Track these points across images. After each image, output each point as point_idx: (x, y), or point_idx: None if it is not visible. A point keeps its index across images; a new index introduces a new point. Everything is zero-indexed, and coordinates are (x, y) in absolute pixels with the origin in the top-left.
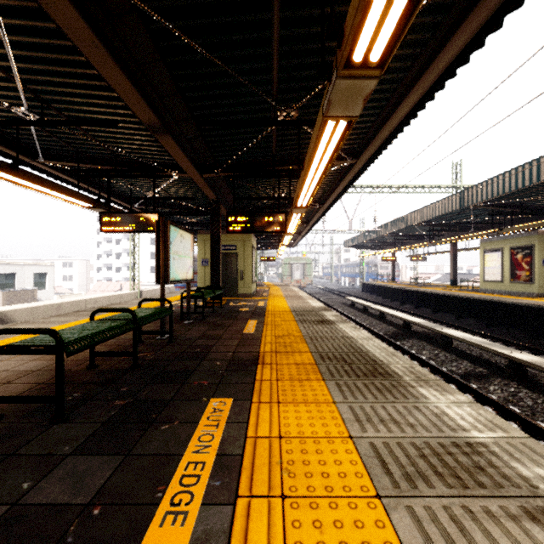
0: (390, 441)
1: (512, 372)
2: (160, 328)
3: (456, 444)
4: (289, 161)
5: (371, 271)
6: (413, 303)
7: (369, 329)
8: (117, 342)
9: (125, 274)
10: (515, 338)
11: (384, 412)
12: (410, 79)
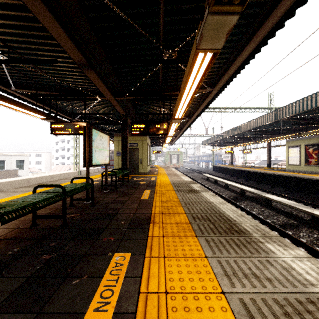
0: (256, 297)
1: (314, 224)
2: (86, 196)
3: (311, 301)
4: (170, 89)
5: (218, 159)
6: (244, 178)
7: (219, 194)
8: (57, 205)
9: (72, 161)
10: (309, 200)
11: (245, 266)
12: (251, 32)
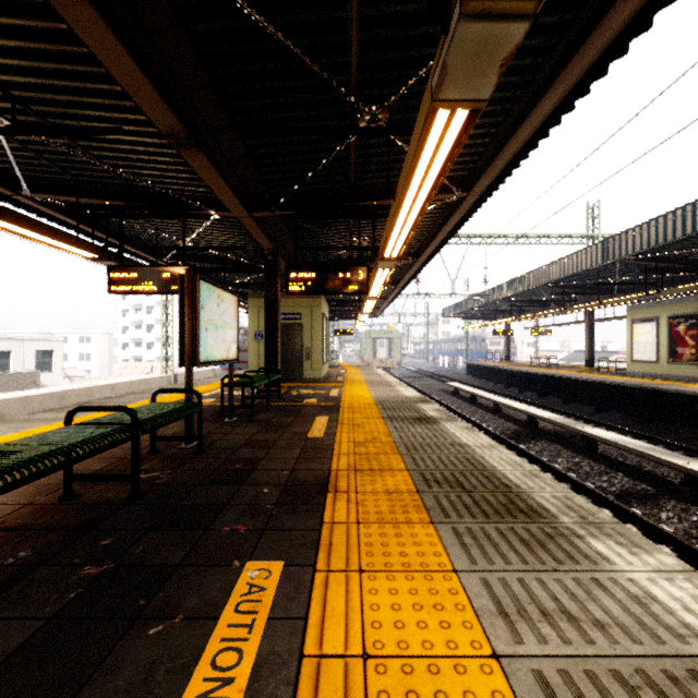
0: (572, 667)
1: (691, 492)
2: (185, 431)
3: None
4: (373, 194)
5: (477, 348)
6: (536, 391)
7: (480, 426)
8: (121, 452)
9: (158, 352)
10: (680, 439)
11: (545, 593)
12: (553, 65)
